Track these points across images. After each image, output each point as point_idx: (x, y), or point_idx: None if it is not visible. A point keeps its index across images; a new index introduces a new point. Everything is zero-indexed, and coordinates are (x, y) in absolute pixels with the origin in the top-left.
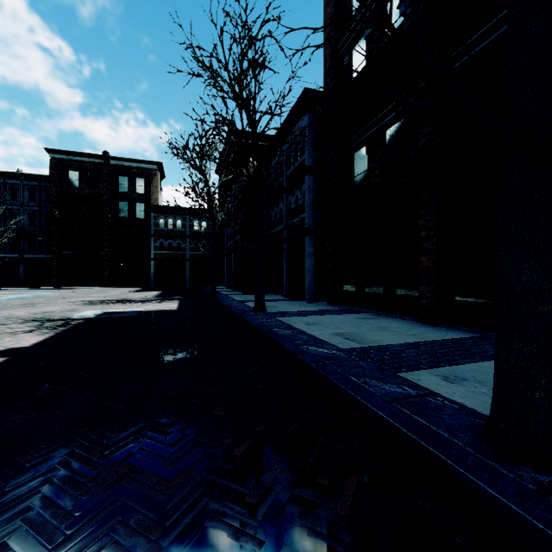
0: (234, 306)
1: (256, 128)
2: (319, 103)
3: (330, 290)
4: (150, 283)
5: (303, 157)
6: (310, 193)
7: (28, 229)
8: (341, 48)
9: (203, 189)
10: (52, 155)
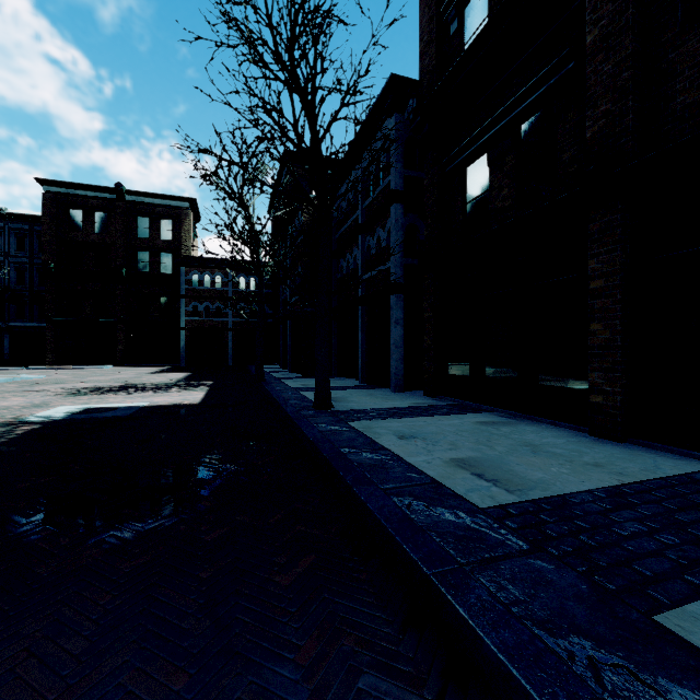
0: (284, 399)
1: (316, 118)
2: (413, 94)
3: (429, 374)
4: (180, 360)
5: (387, 178)
6: (399, 231)
7: (15, 288)
8: (446, 9)
9: (243, 227)
10: (45, 188)
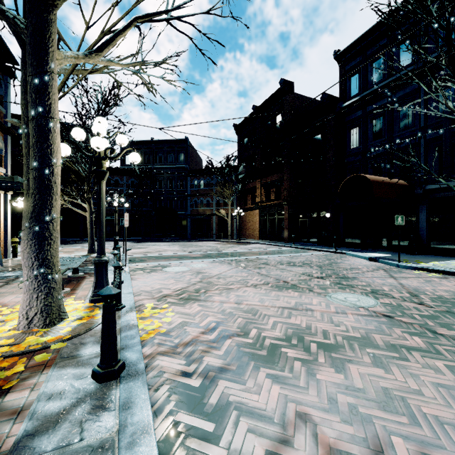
0: None
1: None
2: None
3: None
4: None
5: None
6: None
7: None
8: None
9: None
10: None
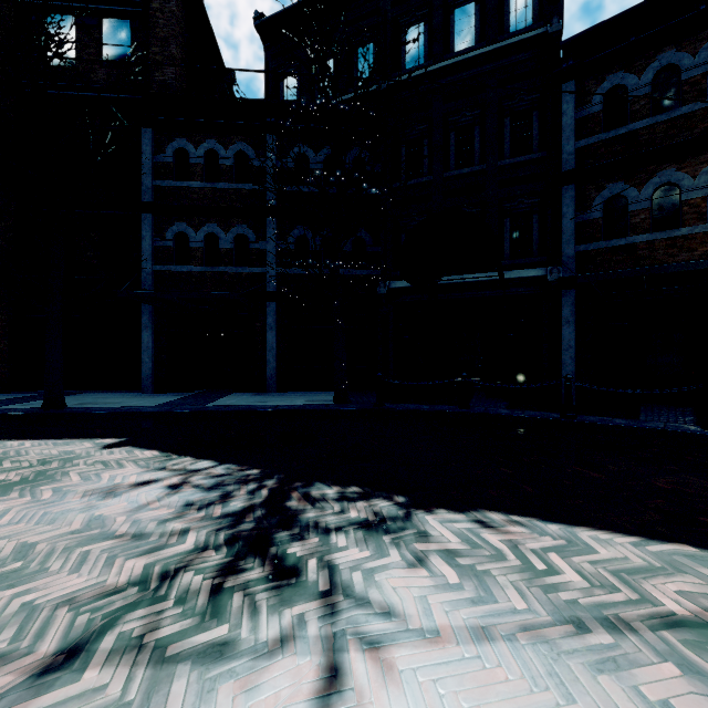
0: None
1: None
2: None
3: None
4: None
5: None
6: None
7: None
8: None
9: None
10: None
